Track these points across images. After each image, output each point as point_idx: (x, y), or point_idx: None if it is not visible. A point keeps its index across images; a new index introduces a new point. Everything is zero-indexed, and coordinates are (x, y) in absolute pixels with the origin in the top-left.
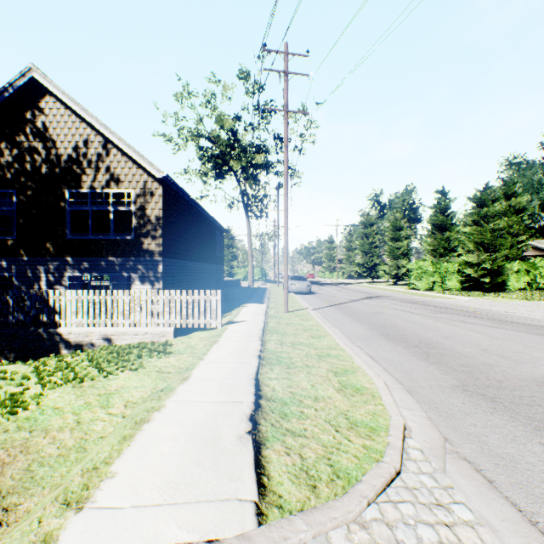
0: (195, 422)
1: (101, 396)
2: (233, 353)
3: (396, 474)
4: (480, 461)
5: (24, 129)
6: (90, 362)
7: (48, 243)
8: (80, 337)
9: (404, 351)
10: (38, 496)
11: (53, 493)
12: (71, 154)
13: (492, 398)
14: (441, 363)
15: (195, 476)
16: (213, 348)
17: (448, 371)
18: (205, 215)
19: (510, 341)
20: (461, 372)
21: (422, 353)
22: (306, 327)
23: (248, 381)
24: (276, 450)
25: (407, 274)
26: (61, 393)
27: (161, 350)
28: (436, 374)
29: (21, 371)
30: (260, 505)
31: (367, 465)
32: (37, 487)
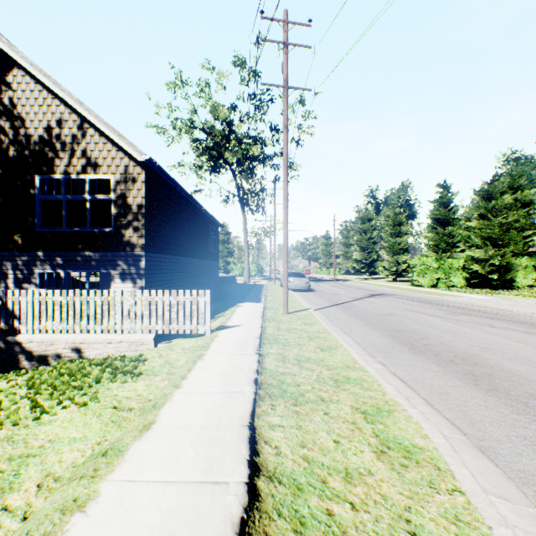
0: None
1: (11, 462)
2: (221, 375)
3: None
4: None
5: None
6: (29, 389)
7: (16, 236)
8: (43, 345)
9: (441, 370)
10: None
11: None
12: (42, 134)
13: None
14: (500, 391)
15: None
16: (196, 366)
17: (517, 406)
18: (197, 207)
19: None
20: None
21: (466, 373)
22: (311, 334)
23: (239, 431)
24: None
25: (407, 271)
26: None
27: (128, 370)
28: (504, 412)
29: None
30: None
31: None
32: None
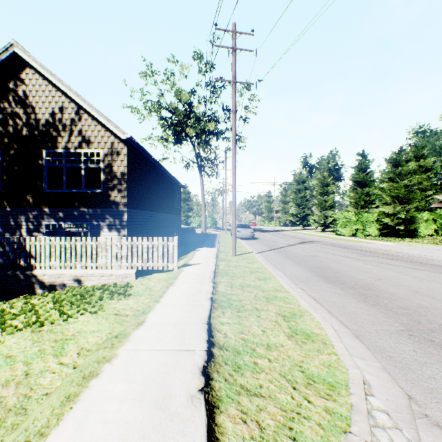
0: (146, 377)
1: (57, 342)
2: (187, 295)
3: None
4: None
5: (7, 97)
6: (54, 304)
7: (28, 196)
8: (53, 278)
9: (343, 293)
10: None
11: None
12: (48, 118)
13: (441, 344)
14: (380, 305)
15: None
16: (169, 290)
17: (389, 313)
18: (165, 173)
19: (436, 283)
20: (401, 315)
21: (360, 294)
22: (252, 270)
23: (201, 326)
24: (231, 416)
25: (333, 223)
26: (19, 338)
27: (121, 292)
28: (378, 317)
29: None
30: None
31: (335, 438)
32: None
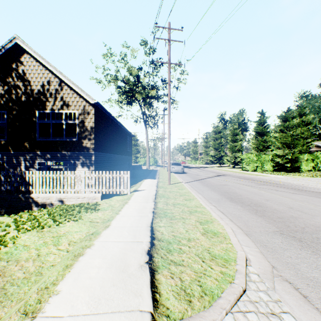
0: (113, 256)
1: (54, 238)
2: (137, 210)
3: (243, 292)
4: (297, 282)
5: (11, 74)
6: (49, 215)
7: (26, 143)
8: (44, 199)
9: (242, 208)
10: (8, 307)
11: (17, 305)
12: (40, 89)
13: (299, 239)
14: (265, 216)
15: (111, 293)
16: (125, 206)
17: (270, 221)
18: (120, 126)
19: (306, 202)
20: (278, 222)
21: (253, 209)
22: (181, 194)
23: (146, 228)
24: (164, 275)
25: (241, 162)
26: (29, 235)
27: (92, 208)
28: (263, 223)
29: (6, 221)
30: (154, 315)
31: (224, 285)
32: (8, 301)
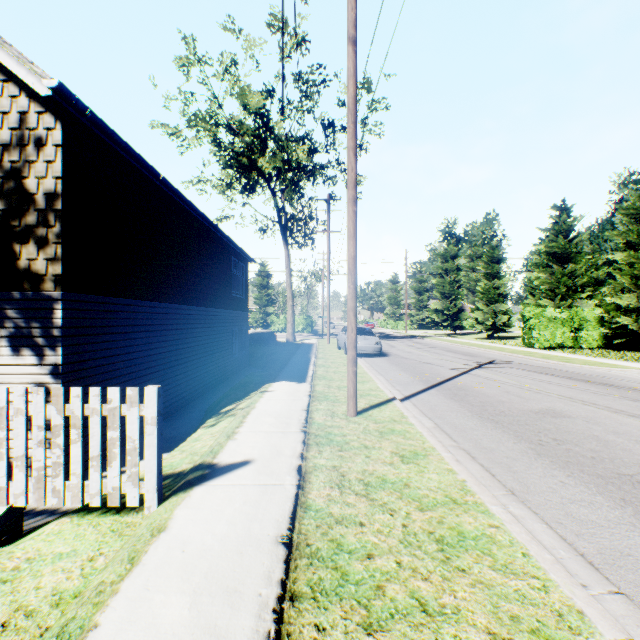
0: None
1: None
2: None
3: None
4: None
5: None
6: None
7: None
8: None
9: None
10: None
11: None
12: None
13: None
14: None
15: None
16: None
17: None
18: (206, 225)
19: None
20: None
21: None
22: (437, 519)
23: None
24: None
25: (509, 325)
26: None
27: None
28: None
29: None
30: None
31: None
32: None
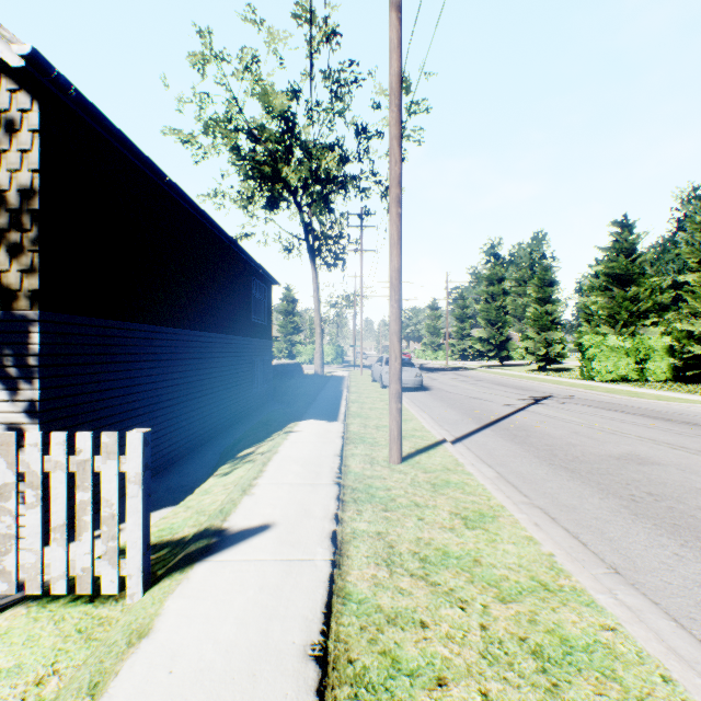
0: None
1: None
2: None
3: None
4: None
5: None
6: None
7: None
8: None
9: None
10: None
11: None
12: None
13: None
14: None
15: None
16: None
17: None
18: (222, 239)
19: None
20: None
21: None
22: (527, 616)
23: None
24: None
25: (563, 355)
26: None
27: None
28: None
29: None
30: None
31: None
32: None
